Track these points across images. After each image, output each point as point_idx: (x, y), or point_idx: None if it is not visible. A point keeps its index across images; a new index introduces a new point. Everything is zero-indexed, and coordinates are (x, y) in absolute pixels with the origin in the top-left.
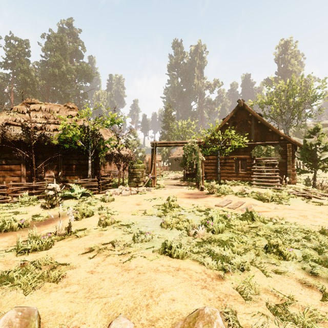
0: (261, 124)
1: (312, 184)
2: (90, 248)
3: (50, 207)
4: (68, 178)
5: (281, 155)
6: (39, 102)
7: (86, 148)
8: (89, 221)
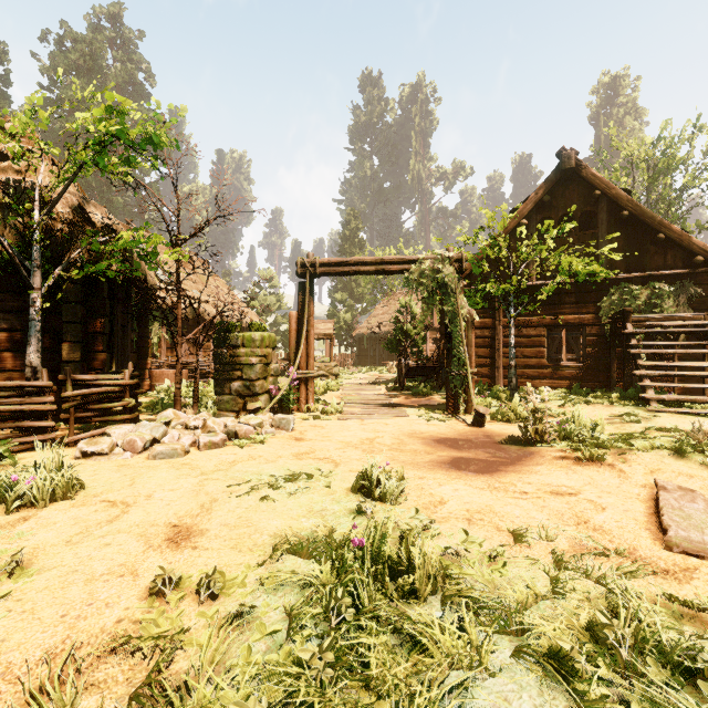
0: (627, 222)
1: None
2: None
3: None
4: None
5: (696, 310)
6: None
7: (6, 253)
8: None
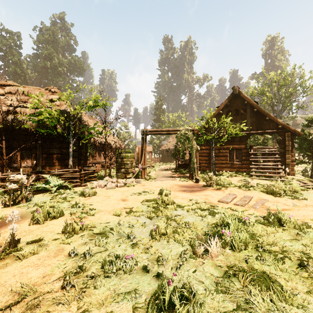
0: (257, 112)
1: (310, 175)
2: (21, 292)
3: (14, 204)
4: (48, 168)
5: (279, 144)
6: (16, 84)
7: (66, 134)
8: (54, 225)
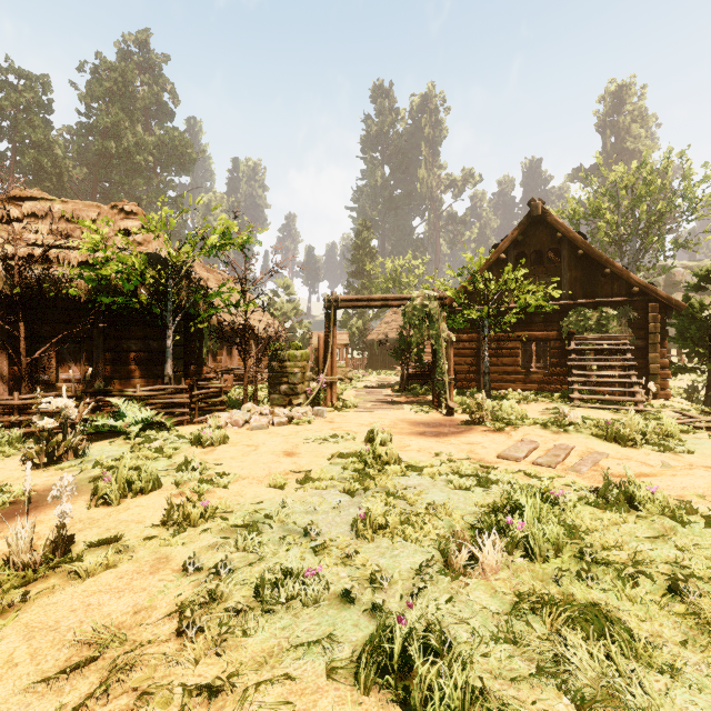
0: (584, 258)
1: (704, 400)
2: (95, 642)
3: (49, 463)
4: (119, 384)
5: (634, 329)
6: (47, 196)
7: (159, 309)
8: (143, 507)
